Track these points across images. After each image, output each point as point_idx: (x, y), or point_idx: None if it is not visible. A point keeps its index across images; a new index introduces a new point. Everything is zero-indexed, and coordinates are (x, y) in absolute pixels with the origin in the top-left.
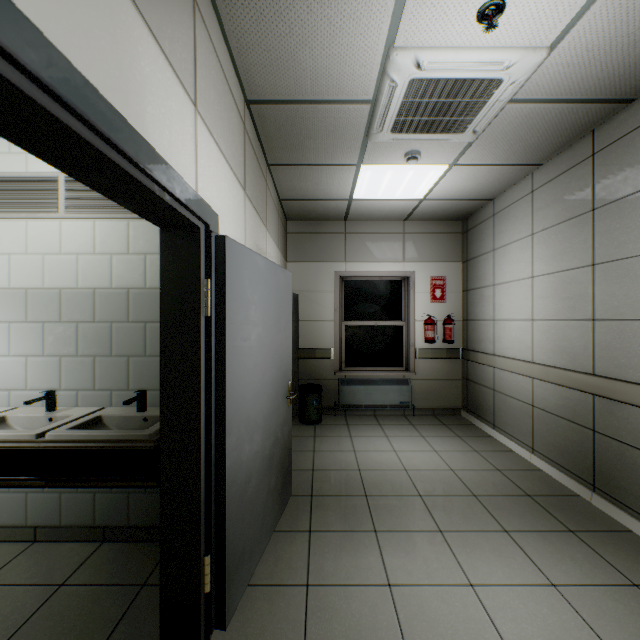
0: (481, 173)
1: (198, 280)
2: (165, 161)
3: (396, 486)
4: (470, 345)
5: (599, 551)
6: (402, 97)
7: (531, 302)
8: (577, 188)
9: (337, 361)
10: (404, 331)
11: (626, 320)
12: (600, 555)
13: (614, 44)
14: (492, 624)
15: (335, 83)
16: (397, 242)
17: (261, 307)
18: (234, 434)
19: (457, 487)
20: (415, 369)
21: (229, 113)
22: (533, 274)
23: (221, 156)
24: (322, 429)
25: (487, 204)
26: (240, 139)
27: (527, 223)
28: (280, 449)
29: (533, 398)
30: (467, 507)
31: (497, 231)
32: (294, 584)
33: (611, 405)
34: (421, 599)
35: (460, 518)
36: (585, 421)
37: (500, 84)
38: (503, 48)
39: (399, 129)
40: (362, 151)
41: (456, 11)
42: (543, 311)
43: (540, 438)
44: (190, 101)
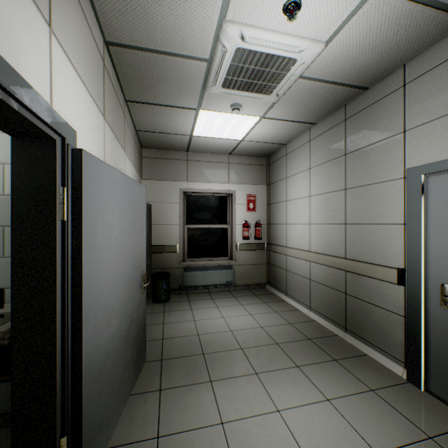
0: (280, 125)
1: (53, 187)
2: (9, 65)
3: (225, 344)
4: (271, 241)
5: (351, 371)
6: (230, 61)
7: (309, 212)
8: (336, 140)
9: (181, 254)
10: (229, 232)
11: (364, 224)
12: (352, 373)
13: (361, 48)
14: (293, 438)
15: (180, 40)
16: (224, 169)
17: (118, 213)
18: (91, 323)
19: (266, 339)
20: (236, 258)
21: (88, 46)
22: (310, 194)
23: (79, 81)
24: (170, 306)
25: (282, 147)
26: (99, 72)
27: (307, 161)
28: (135, 328)
29: (310, 274)
30: (273, 353)
31: (288, 165)
32: (147, 439)
33: (355, 277)
34: (245, 429)
35: (269, 361)
36: (341, 288)
37: (295, 63)
38: (298, 37)
39: (228, 85)
40: (200, 99)
41: (270, 1)
42: (316, 218)
43: (315, 300)
44: (43, 19)
